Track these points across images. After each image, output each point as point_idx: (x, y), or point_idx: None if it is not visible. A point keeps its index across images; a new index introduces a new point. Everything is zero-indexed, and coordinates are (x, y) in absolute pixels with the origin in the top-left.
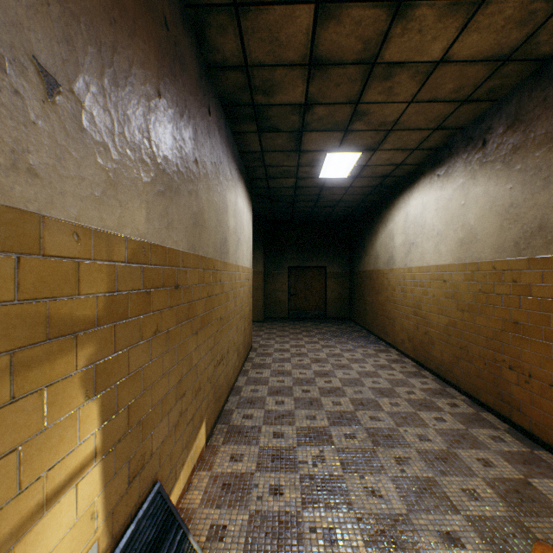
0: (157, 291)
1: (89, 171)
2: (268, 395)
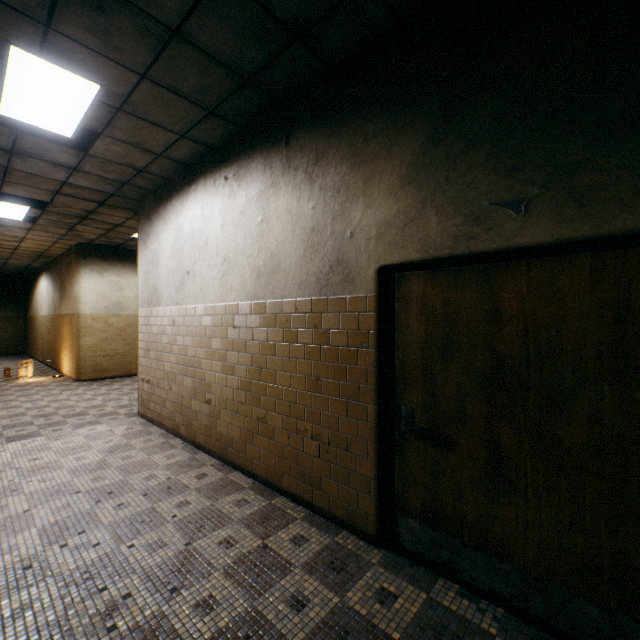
0: None
1: None
2: None
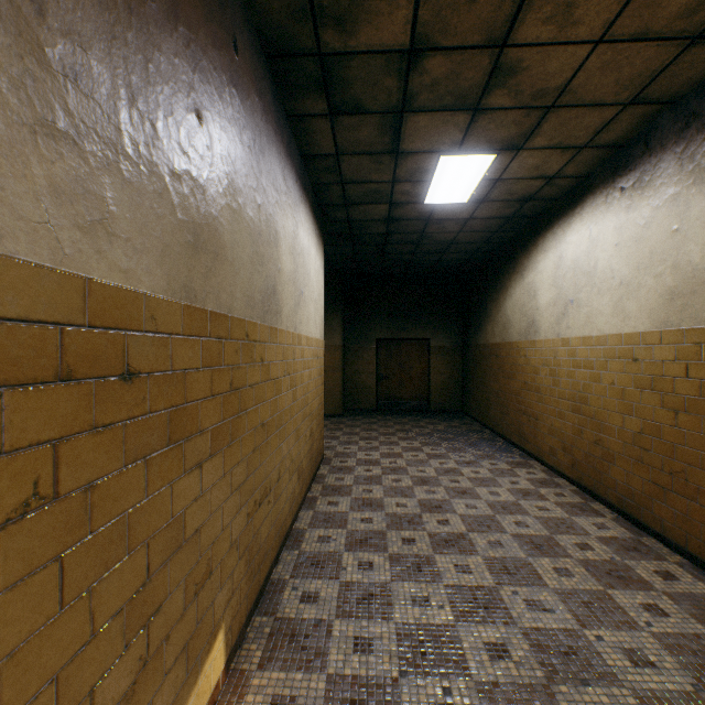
0: (37, 391)
1: None
2: (346, 548)
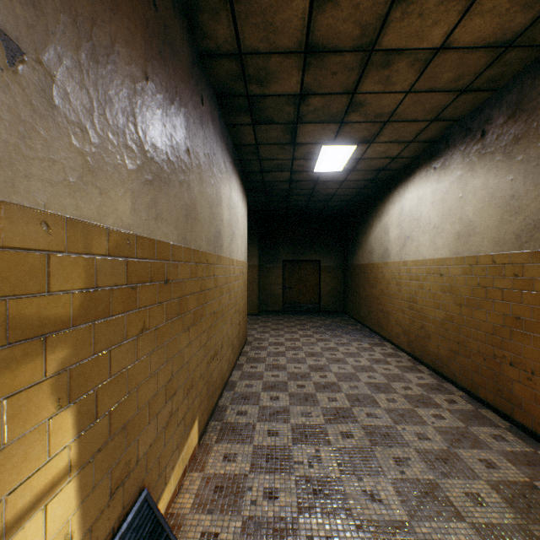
0: (144, 286)
1: (62, 153)
2: (262, 390)
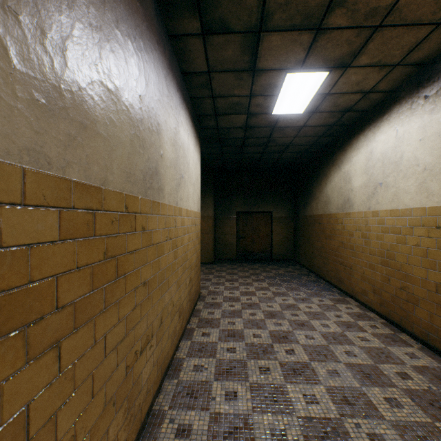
0: None
1: None
2: (215, 378)
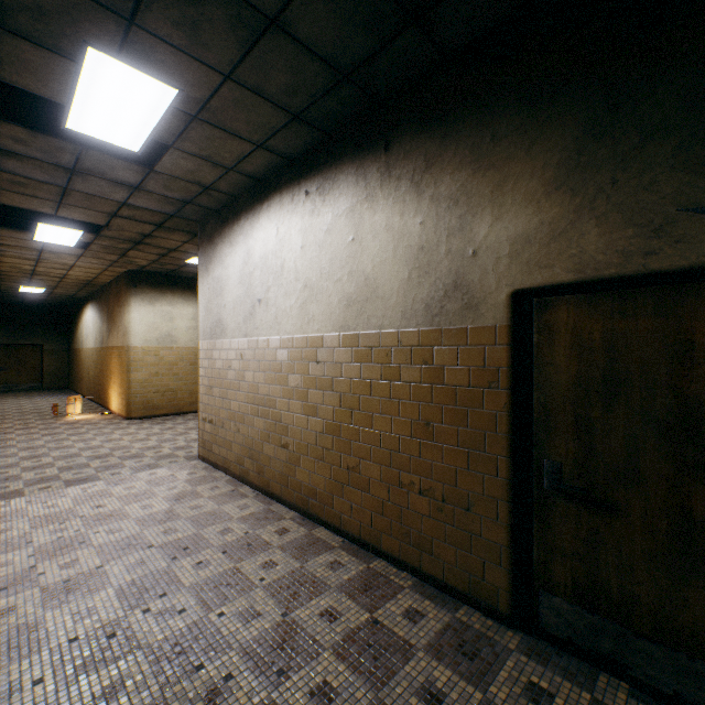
0: None
1: None
2: None
